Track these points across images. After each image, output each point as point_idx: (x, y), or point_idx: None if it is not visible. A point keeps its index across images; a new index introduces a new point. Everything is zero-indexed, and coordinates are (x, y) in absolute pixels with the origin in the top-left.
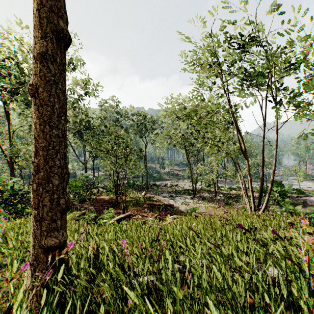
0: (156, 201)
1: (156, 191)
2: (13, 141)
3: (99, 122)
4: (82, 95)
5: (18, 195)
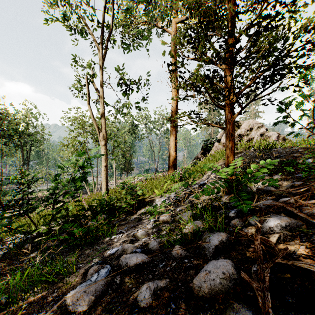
0: None
1: None
2: None
3: None
4: None
5: None
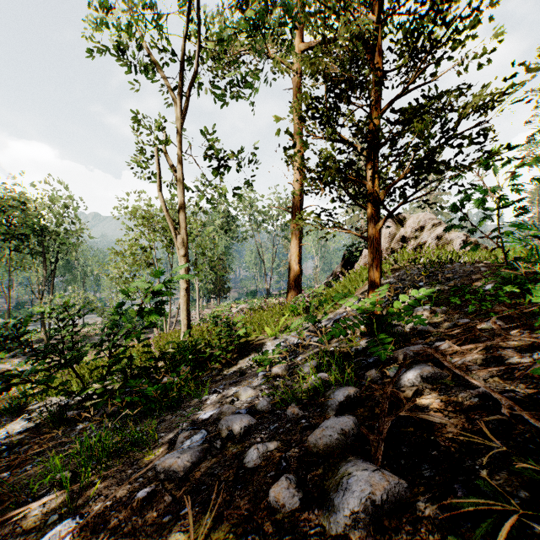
0: None
1: None
2: None
3: None
4: None
5: None
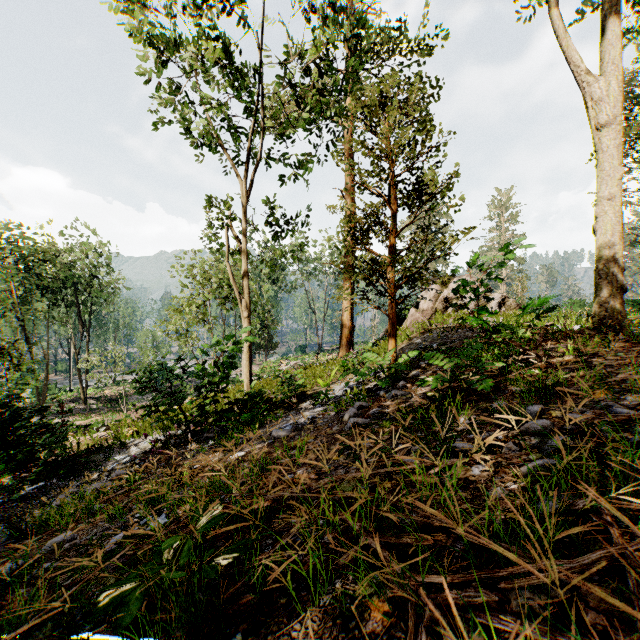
0: None
1: None
2: None
3: None
4: None
5: None
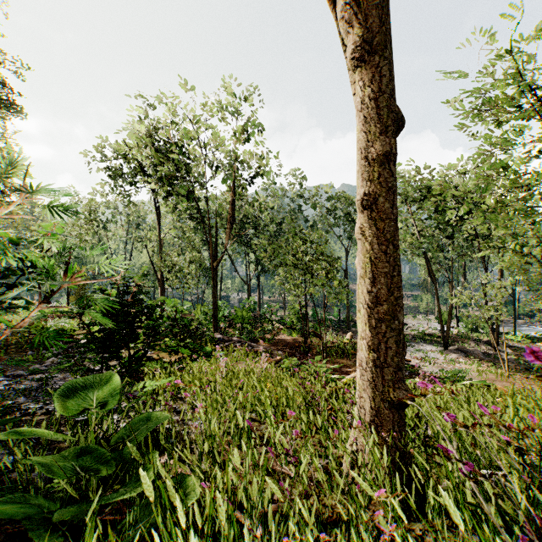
0: None
1: None
2: (164, 250)
3: (268, 216)
4: (252, 177)
5: (192, 327)
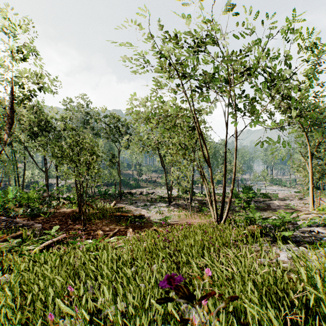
0: (126, 212)
1: (130, 200)
2: None
3: (63, 123)
4: (35, 90)
5: None
